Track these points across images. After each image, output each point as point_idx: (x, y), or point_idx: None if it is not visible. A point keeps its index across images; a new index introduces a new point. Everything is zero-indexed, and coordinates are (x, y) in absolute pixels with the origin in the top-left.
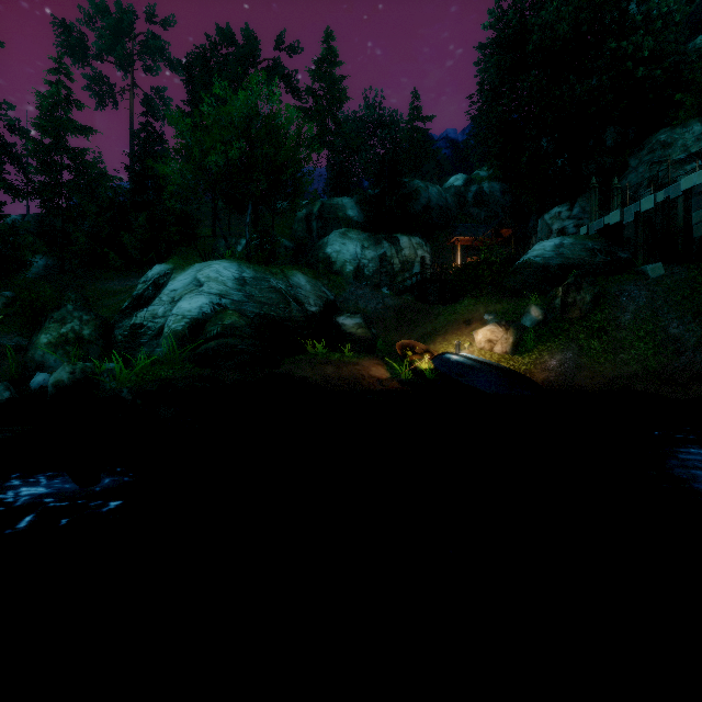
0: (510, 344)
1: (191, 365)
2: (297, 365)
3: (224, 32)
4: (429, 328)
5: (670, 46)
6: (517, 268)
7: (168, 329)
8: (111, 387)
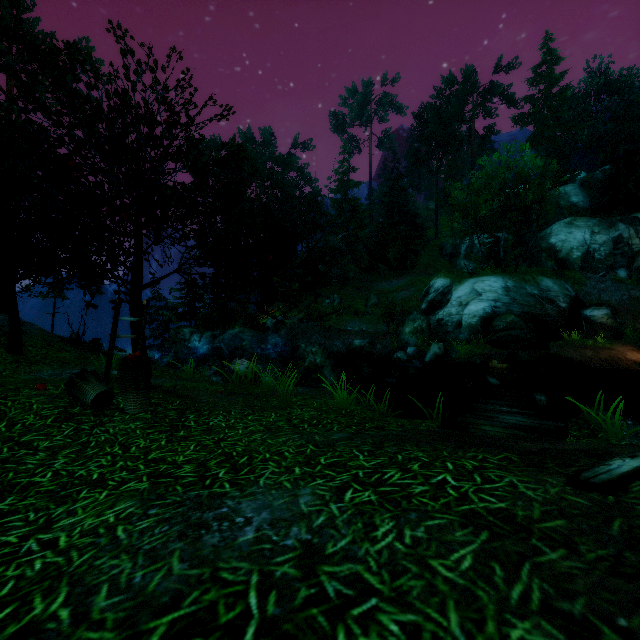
0: None
1: (489, 346)
2: (562, 349)
3: (447, 78)
4: None
5: None
6: None
7: (464, 323)
8: (456, 357)
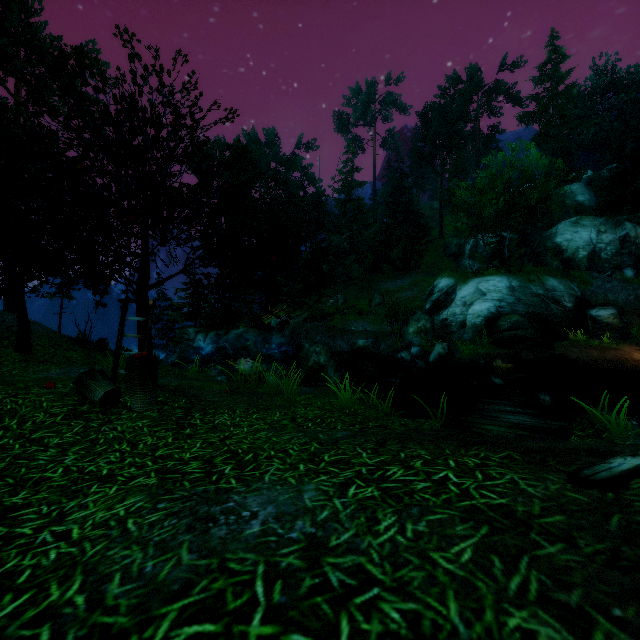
0: None
1: (494, 346)
2: (567, 349)
3: (451, 77)
4: None
5: None
6: None
7: (469, 323)
8: (460, 357)
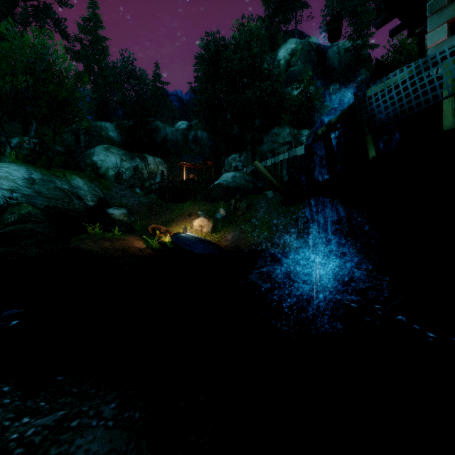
0: (211, 228)
1: None
2: (83, 242)
3: None
4: (168, 217)
5: (278, 90)
6: (214, 186)
7: None
8: None
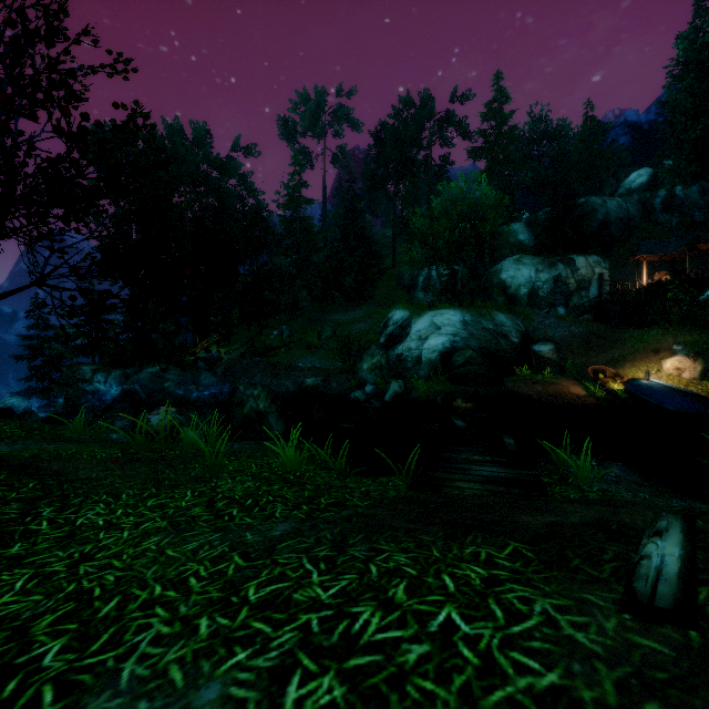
0: (698, 372)
1: (449, 383)
2: (516, 384)
3: (405, 99)
4: (616, 354)
5: None
6: None
7: (424, 359)
8: (417, 395)
